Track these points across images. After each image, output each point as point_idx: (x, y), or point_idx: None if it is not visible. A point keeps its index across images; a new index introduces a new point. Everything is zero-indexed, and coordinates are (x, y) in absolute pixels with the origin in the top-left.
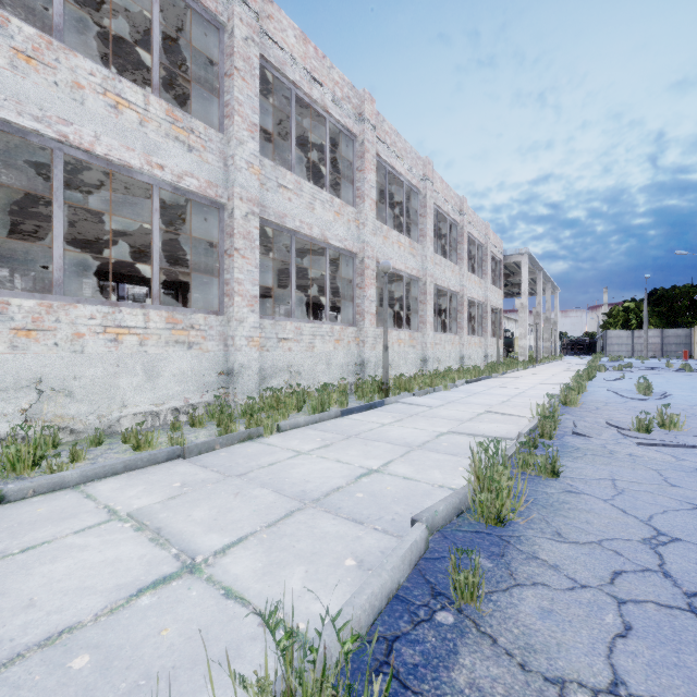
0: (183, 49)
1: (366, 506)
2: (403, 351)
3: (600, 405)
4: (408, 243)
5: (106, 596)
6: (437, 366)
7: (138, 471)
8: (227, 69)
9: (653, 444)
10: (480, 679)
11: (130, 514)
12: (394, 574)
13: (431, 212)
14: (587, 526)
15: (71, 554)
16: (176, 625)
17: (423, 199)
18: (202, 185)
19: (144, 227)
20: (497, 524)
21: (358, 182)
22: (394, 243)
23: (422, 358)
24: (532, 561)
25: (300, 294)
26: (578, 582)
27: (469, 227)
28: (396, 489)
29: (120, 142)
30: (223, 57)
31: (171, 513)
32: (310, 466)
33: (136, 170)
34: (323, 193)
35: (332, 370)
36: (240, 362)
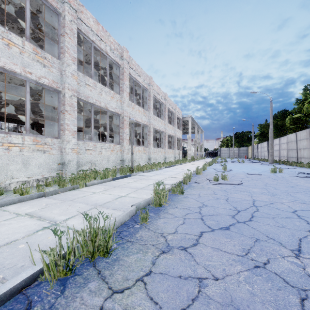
0: (39, 18)
1: (118, 205)
2: (140, 155)
3: (208, 174)
4: (143, 111)
5: (25, 233)
6: (155, 161)
7: (25, 202)
8: (62, 32)
9: (216, 184)
10: (143, 235)
11: (26, 213)
12: (123, 217)
13: (152, 99)
14: (185, 205)
15: (5, 226)
16: (53, 236)
17: (149, 93)
18: (50, 82)
19: (17, 96)
20: (159, 206)
21: (121, 84)
22: (137, 110)
23: (148, 158)
24: (166, 213)
25: (95, 130)
26: (176, 216)
27: (168, 105)
28: (130, 200)
29: (10, 61)
30: (60, 27)
31: (44, 212)
32: (99, 196)
33: (18, 73)
34: (106, 88)
35: (110, 163)
36: (68, 159)
